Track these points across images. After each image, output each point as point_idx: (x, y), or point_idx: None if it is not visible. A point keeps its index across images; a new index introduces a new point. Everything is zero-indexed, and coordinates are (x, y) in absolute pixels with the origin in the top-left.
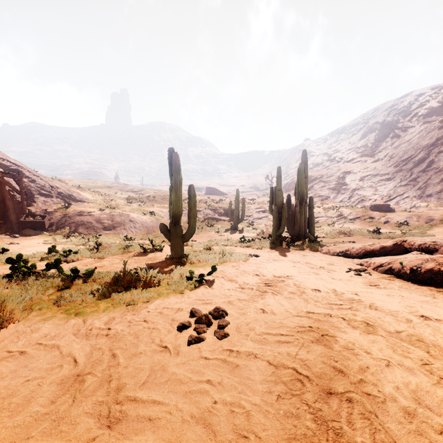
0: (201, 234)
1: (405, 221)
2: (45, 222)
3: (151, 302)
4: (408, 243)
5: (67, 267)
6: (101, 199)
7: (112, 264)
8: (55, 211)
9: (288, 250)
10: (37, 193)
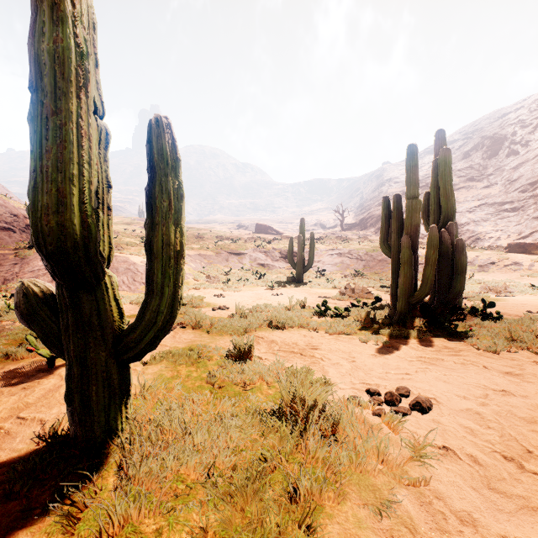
0: (242, 291)
1: None
2: None
3: None
4: None
5: None
6: None
7: None
8: (9, 253)
9: (472, 354)
10: None
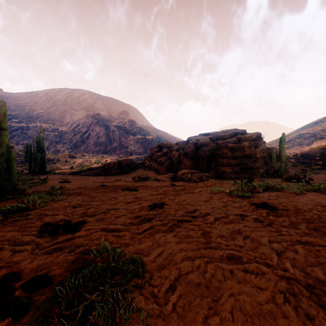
0: None
1: (82, 163)
2: None
3: (43, 184)
4: (91, 168)
5: None
6: None
7: None
8: None
9: (47, 175)
10: None
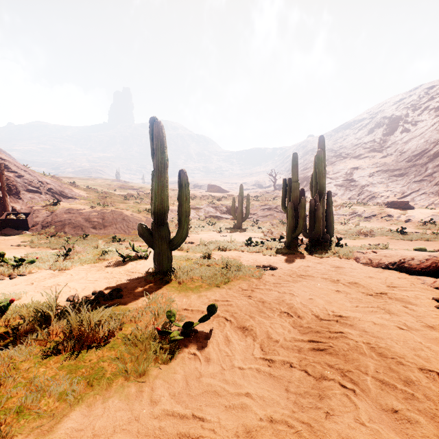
0: (200, 234)
1: (431, 220)
2: (28, 221)
3: (55, 424)
4: None
5: (1, 287)
6: (95, 196)
7: (69, 282)
8: (41, 208)
9: (311, 258)
10: (24, 189)
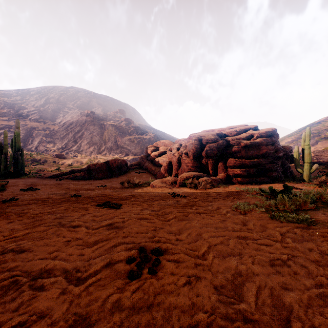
0: None
1: (72, 164)
2: None
3: None
4: (74, 170)
5: None
6: None
7: None
8: None
9: (19, 179)
10: None
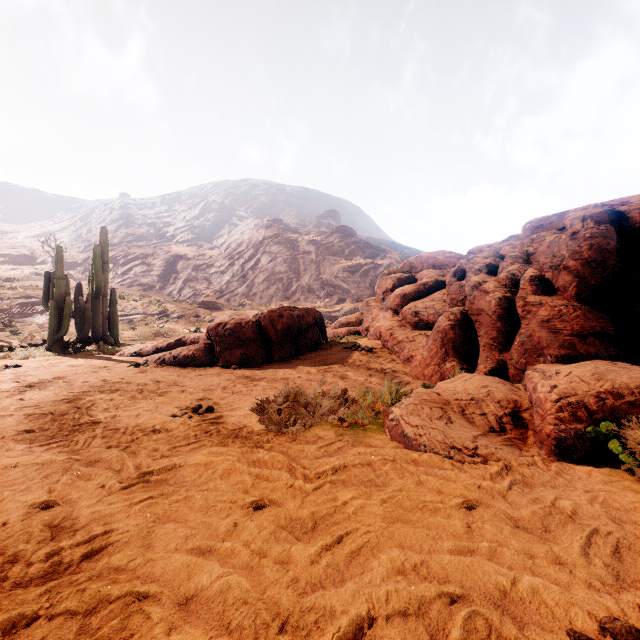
0: None
1: None
2: None
3: None
4: (186, 339)
5: None
6: None
7: None
8: None
9: (71, 357)
10: None
